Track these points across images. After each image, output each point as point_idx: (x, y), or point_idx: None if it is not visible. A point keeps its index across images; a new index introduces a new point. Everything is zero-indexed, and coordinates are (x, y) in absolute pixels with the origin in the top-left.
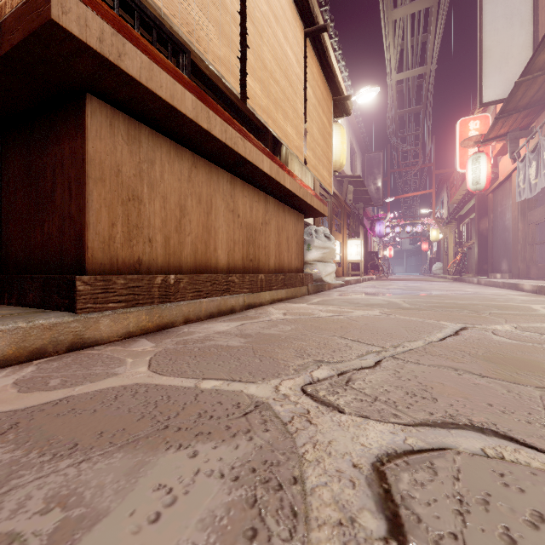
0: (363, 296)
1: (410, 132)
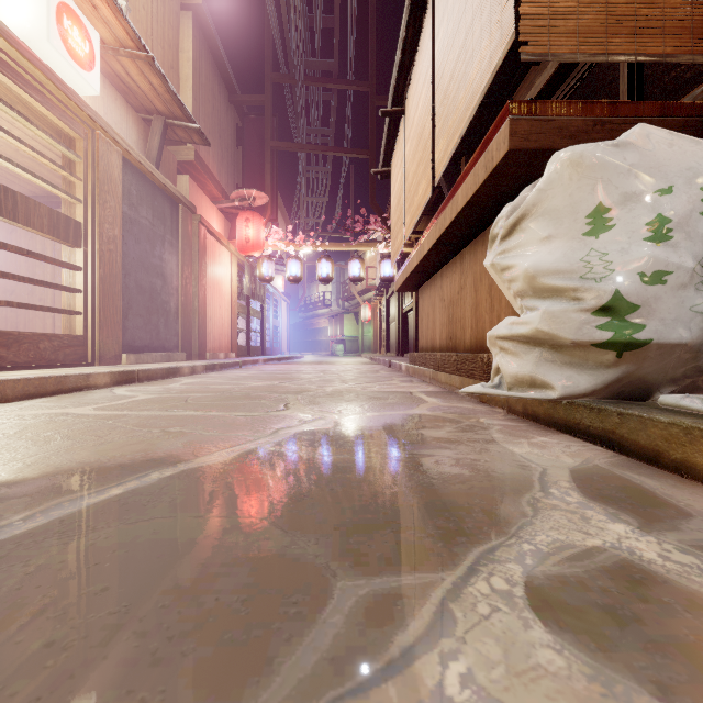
0: (374, 417)
1: None
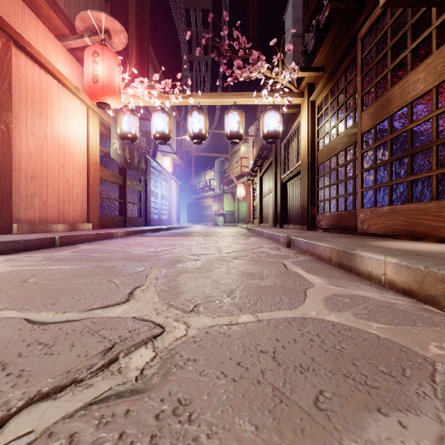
0: None
1: None
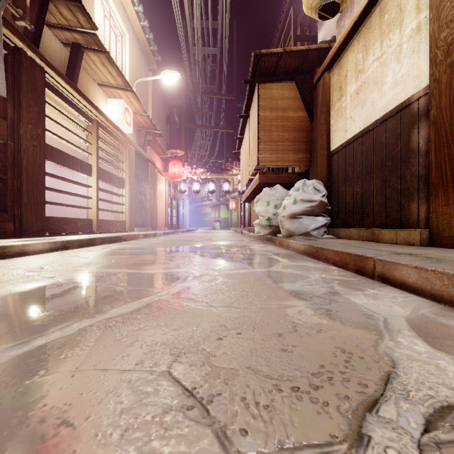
0: (230, 242)
1: None
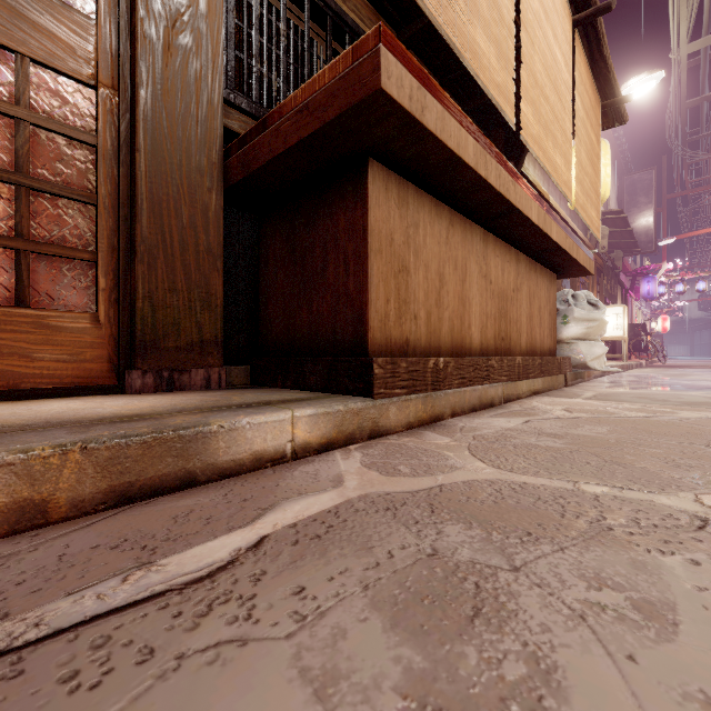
0: (660, 391)
1: (709, 130)
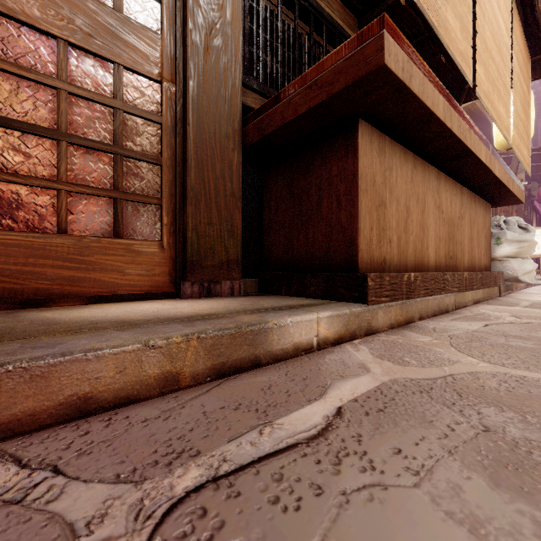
0: None
1: None
